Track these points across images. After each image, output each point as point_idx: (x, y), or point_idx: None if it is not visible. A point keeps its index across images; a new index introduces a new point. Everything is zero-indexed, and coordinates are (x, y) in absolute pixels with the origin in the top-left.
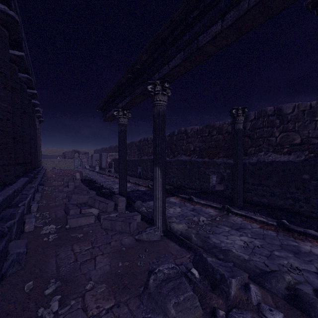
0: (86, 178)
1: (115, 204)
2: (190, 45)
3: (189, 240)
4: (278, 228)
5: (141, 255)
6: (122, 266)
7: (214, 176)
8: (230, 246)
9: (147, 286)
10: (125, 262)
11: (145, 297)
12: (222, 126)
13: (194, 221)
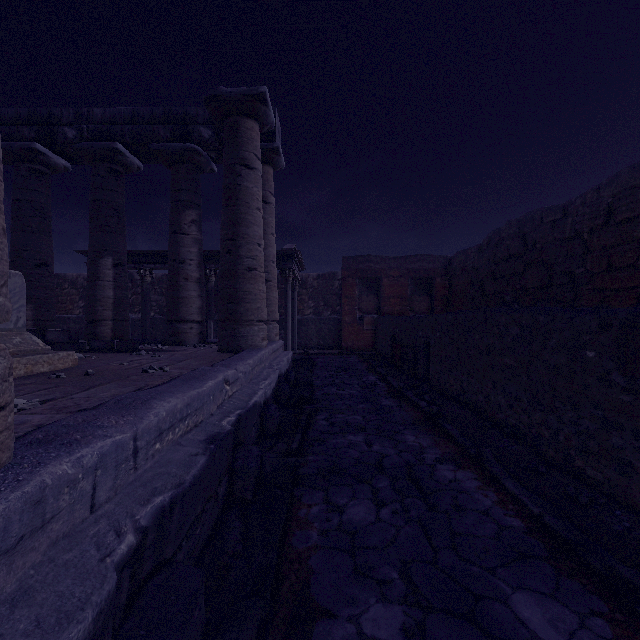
0: None
1: None
2: None
3: None
4: None
5: None
6: None
7: None
8: None
9: None
10: None
11: None
12: None
13: None
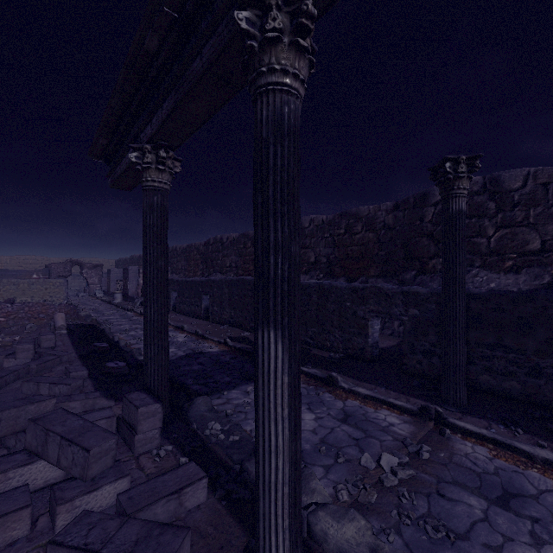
0: (86, 321)
1: (129, 426)
2: None
3: None
4: None
5: None
6: None
7: (378, 322)
8: None
9: None
10: None
11: None
12: (375, 216)
13: (368, 473)
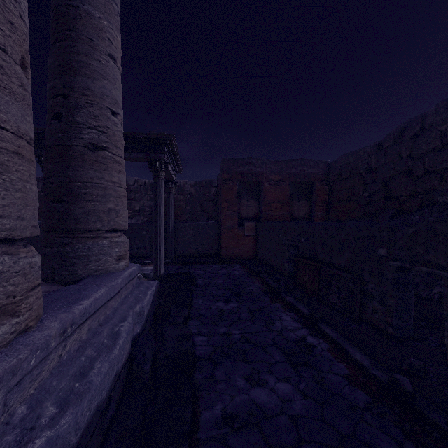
0: None
1: None
2: None
3: None
4: None
5: None
6: None
7: None
8: None
9: None
10: None
11: None
12: None
13: None
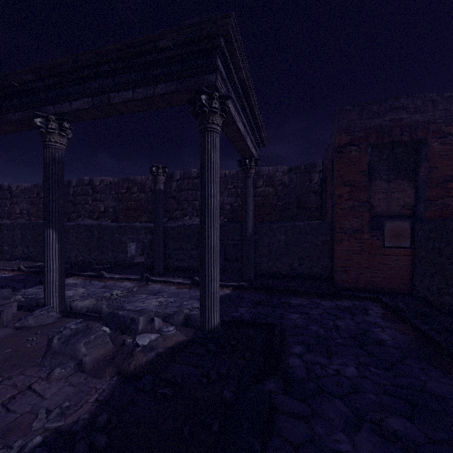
0: None
1: None
2: (100, 96)
3: (99, 313)
4: (192, 285)
5: (30, 338)
6: (2, 354)
7: (134, 244)
8: (145, 308)
9: (50, 349)
10: (5, 350)
11: (47, 359)
12: (145, 183)
13: (105, 297)
